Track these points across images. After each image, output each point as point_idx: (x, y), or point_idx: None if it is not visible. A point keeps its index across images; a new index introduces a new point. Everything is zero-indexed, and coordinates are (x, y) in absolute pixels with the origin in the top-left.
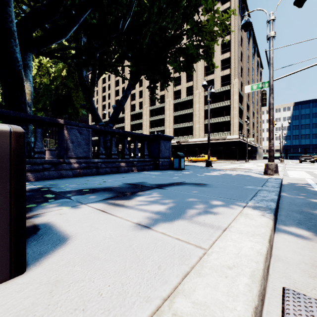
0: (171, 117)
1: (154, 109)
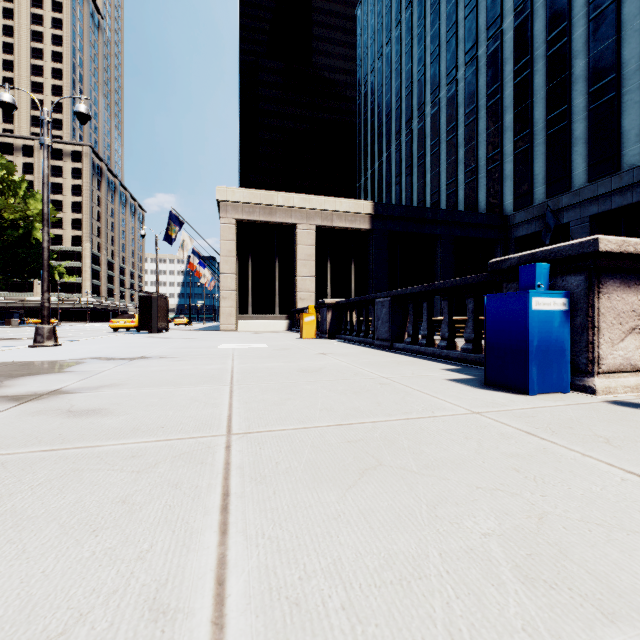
0: None
1: None
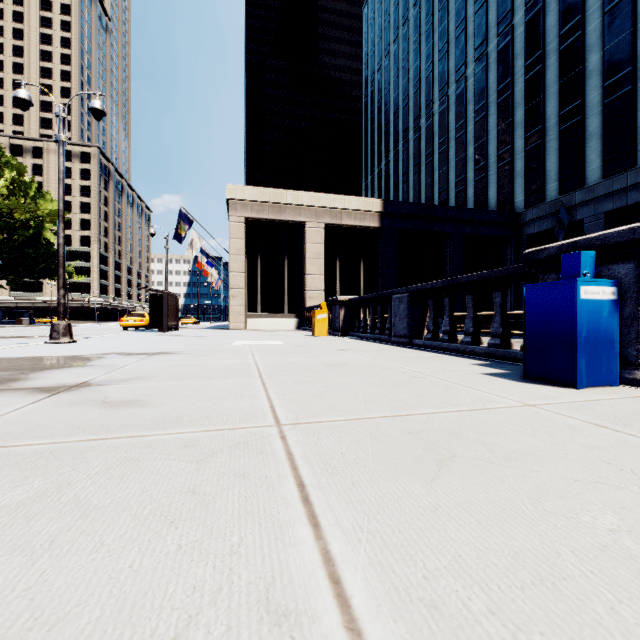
0: None
1: None
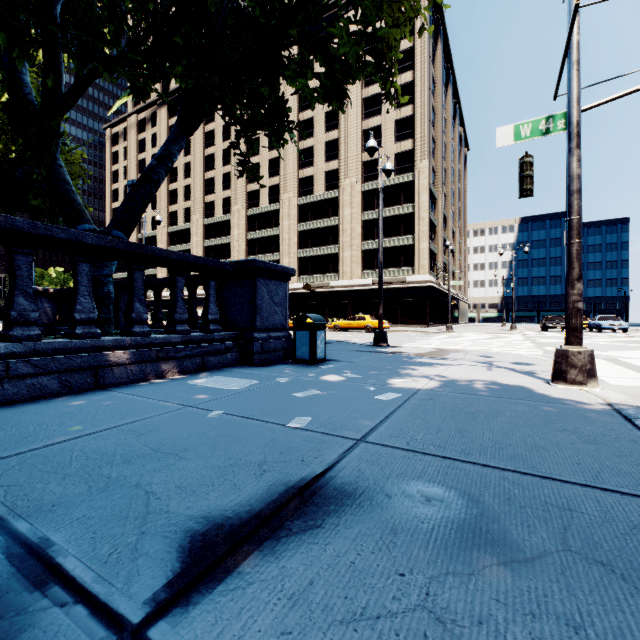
0: (292, 234)
1: (257, 215)
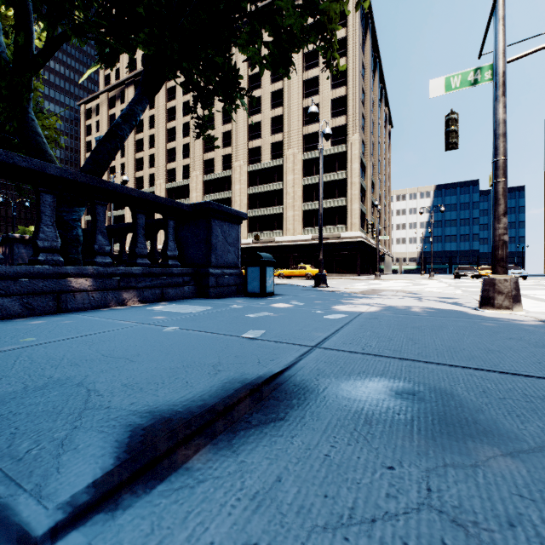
0: (243, 196)
1: (212, 180)
